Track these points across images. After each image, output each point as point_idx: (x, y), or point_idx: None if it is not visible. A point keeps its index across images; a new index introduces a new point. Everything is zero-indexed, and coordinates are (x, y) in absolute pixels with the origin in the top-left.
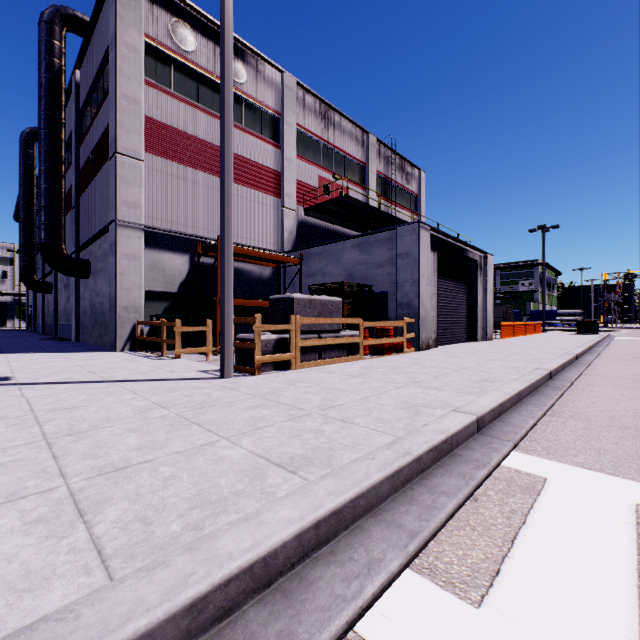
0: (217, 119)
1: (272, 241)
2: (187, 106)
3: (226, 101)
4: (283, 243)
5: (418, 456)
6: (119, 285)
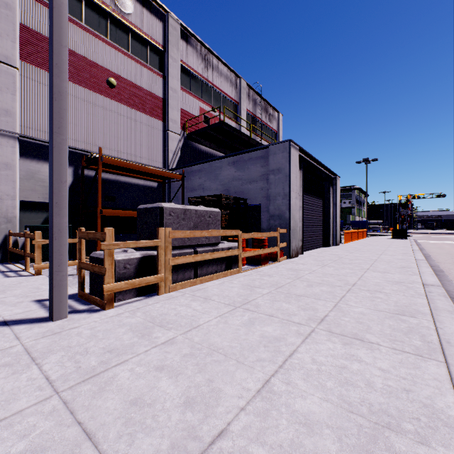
0: (103, 42)
1: (158, 159)
2: (70, 23)
3: None
4: (168, 162)
5: None
6: None
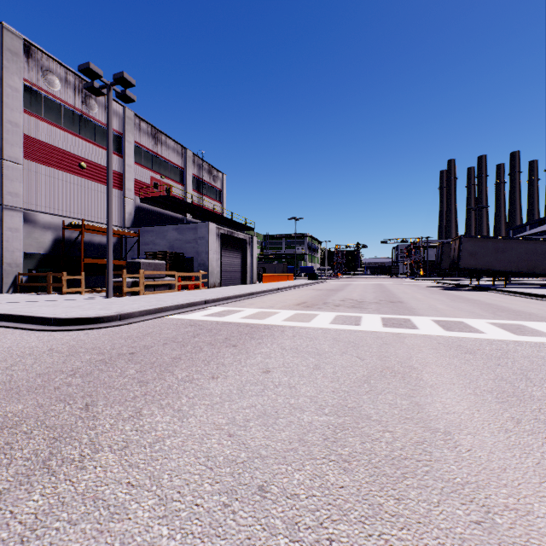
0: (76, 137)
1: (117, 219)
2: (54, 128)
3: (110, 175)
4: (125, 221)
5: (183, 304)
6: (5, 249)
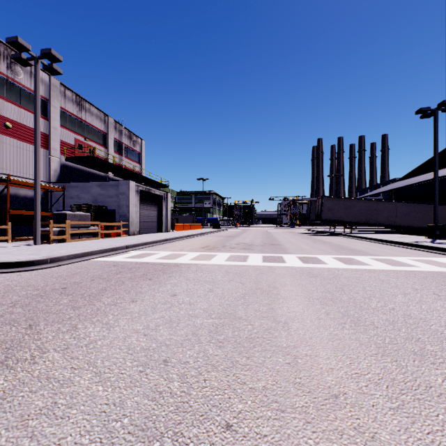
0: (1, 99)
1: (42, 175)
2: None
3: (37, 137)
4: (50, 177)
5: (106, 249)
6: None
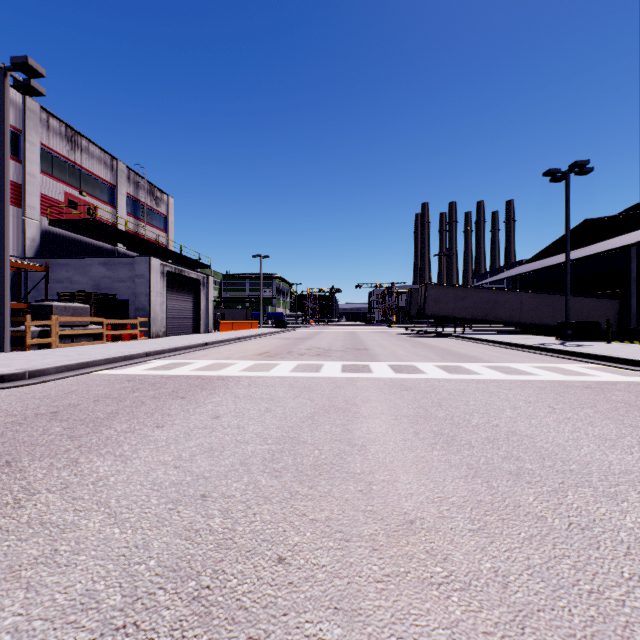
0: None
1: (12, 247)
2: None
3: (6, 189)
4: (25, 249)
5: (116, 357)
6: None
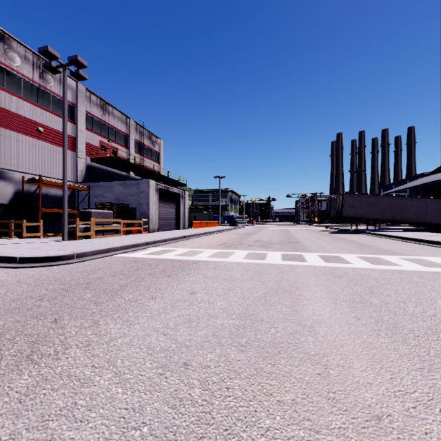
0: (35, 105)
1: (70, 176)
2: (15, 97)
3: (65, 139)
4: (77, 177)
5: (127, 245)
6: None
